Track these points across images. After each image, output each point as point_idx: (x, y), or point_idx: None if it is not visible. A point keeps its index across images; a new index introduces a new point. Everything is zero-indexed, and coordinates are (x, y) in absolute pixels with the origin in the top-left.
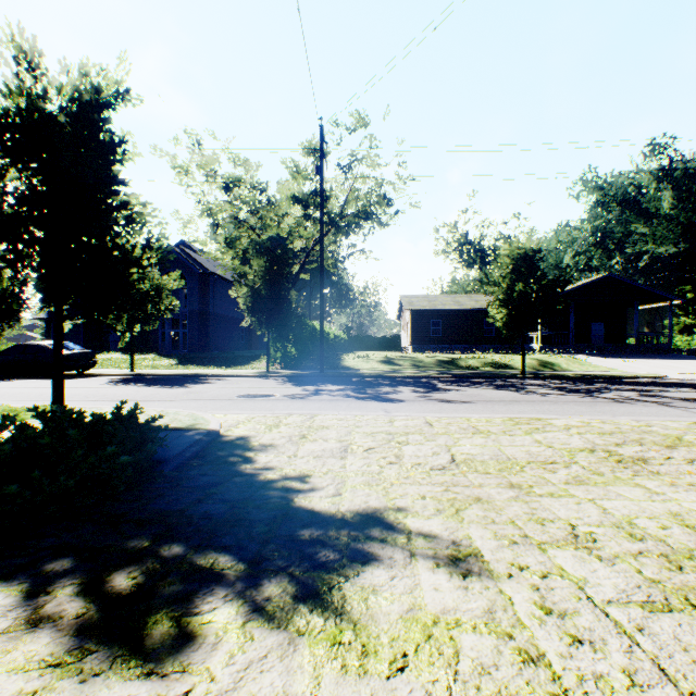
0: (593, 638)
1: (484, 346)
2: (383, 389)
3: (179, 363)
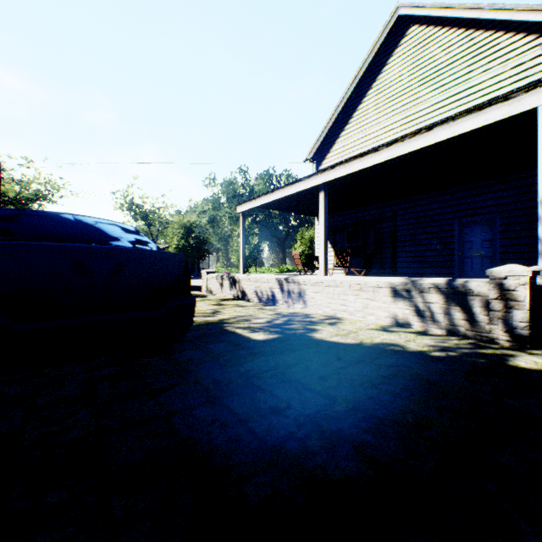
0: None
1: None
2: None
3: None
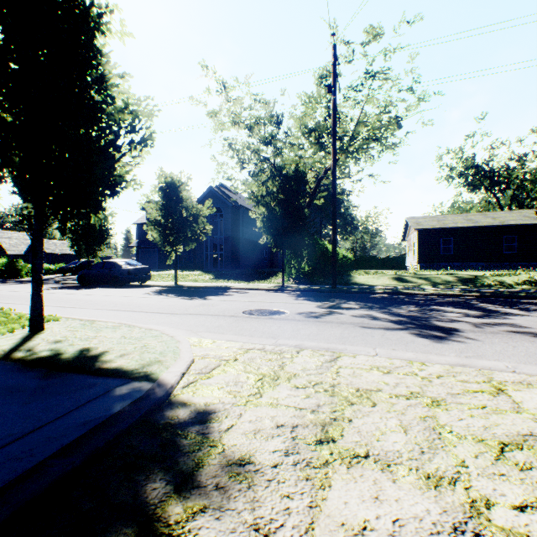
0: None
1: (503, 264)
2: (415, 310)
3: (215, 278)
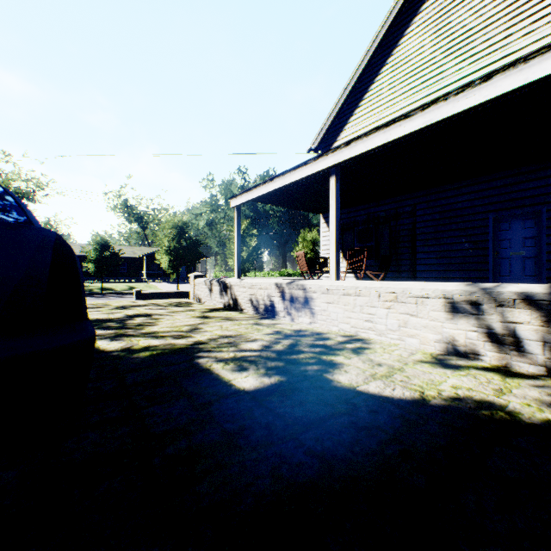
0: None
1: (120, 278)
2: None
3: None
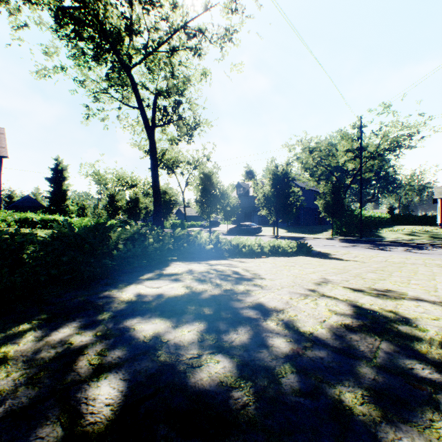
0: (371, 264)
1: None
2: (388, 247)
3: (288, 231)
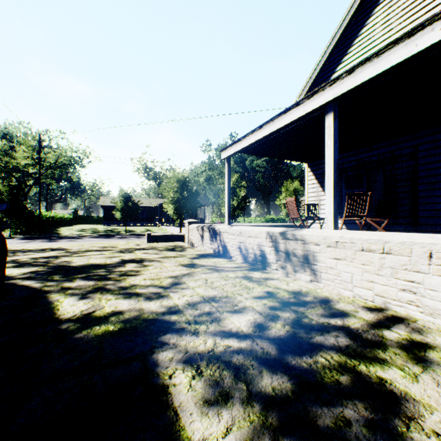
0: None
1: (141, 222)
2: (59, 240)
3: None
